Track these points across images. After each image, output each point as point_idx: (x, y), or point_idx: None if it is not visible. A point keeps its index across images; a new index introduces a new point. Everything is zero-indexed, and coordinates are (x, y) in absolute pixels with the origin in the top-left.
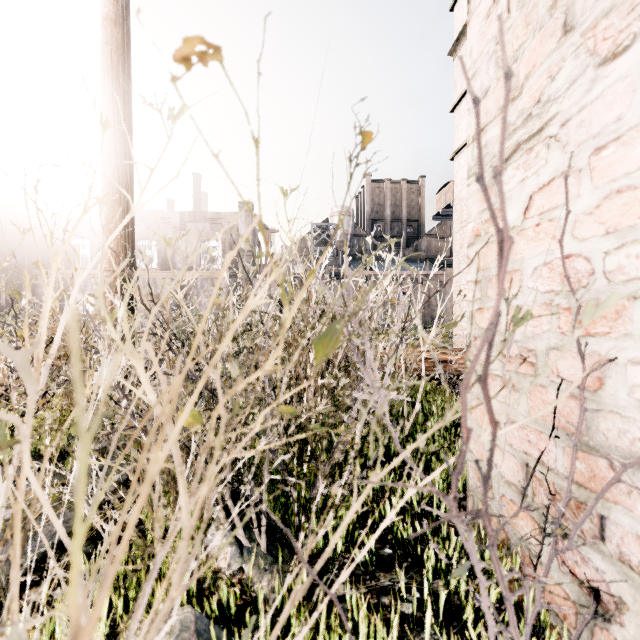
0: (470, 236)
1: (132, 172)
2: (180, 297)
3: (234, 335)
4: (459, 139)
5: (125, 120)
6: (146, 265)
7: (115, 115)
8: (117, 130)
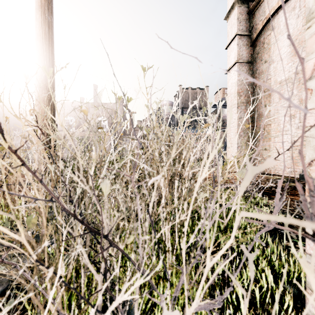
0: (312, 70)
1: (53, 69)
2: (60, 122)
3: (105, 151)
4: (230, 63)
5: (49, 38)
6: (31, 95)
7: (43, 35)
8: (44, 43)
